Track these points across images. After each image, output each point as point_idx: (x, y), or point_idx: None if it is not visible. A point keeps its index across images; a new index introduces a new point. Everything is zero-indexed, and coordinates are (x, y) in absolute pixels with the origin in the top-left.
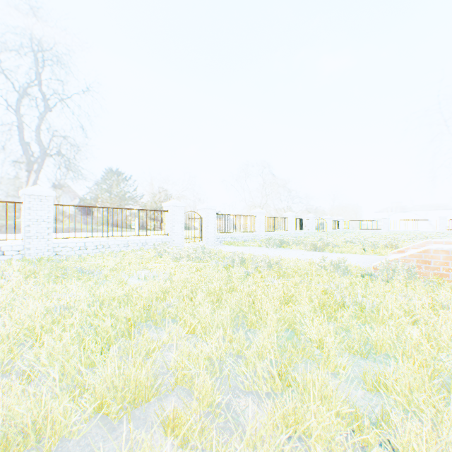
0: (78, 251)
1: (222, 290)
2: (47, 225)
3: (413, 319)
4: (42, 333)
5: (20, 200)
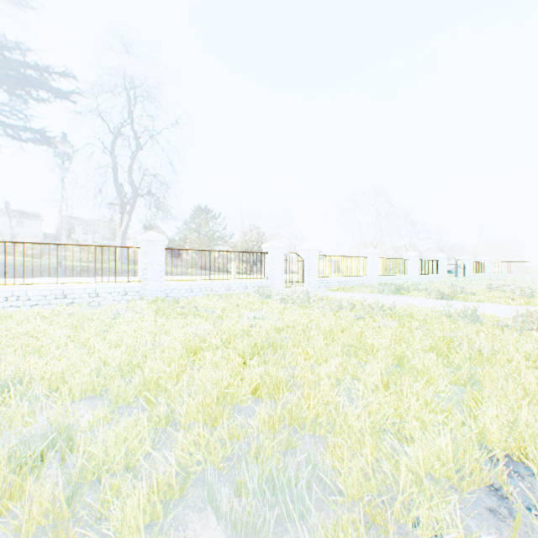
0: (184, 294)
1: (332, 331)
2: (160, 268)
3: (536, 364)
4: (197, 349)
5: (118, 243)
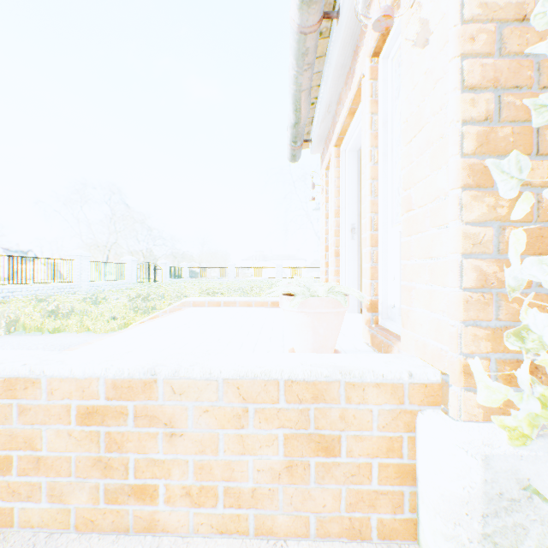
0: None
1: None
2: None
3: None
4: None
5: None
